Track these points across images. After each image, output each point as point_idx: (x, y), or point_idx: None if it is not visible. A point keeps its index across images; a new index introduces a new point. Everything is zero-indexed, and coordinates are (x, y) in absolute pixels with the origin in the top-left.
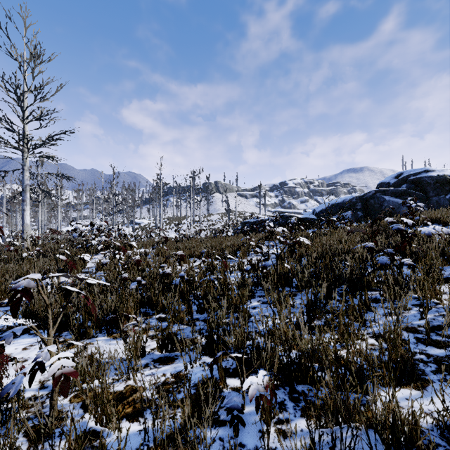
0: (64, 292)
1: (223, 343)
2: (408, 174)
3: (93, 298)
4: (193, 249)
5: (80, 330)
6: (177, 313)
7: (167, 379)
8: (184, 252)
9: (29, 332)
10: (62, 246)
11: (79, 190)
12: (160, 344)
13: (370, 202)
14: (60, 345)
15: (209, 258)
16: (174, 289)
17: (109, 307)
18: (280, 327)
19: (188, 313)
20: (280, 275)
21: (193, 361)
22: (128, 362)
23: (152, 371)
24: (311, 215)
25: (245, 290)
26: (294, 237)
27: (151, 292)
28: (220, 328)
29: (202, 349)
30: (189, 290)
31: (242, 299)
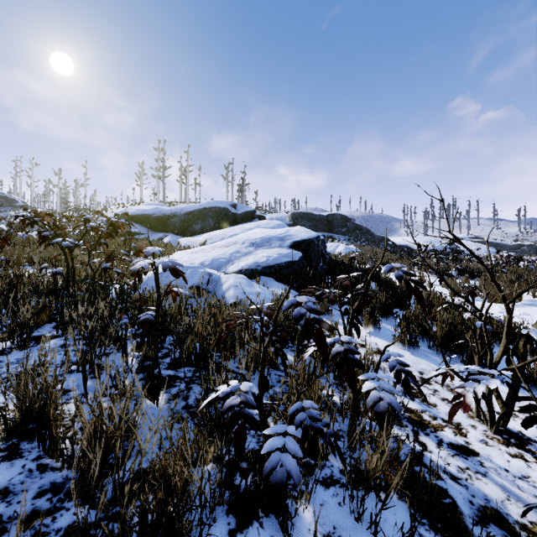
0: None
1: None
2: (253, 210)
3: None
4: None
5: None
6: None
7: None
8: None
9: None
10: None
11: None
12: None
13: None
14: None
15: None
16: None
17: None
18: None
19: None
20: None
21: None
22: None
23: None
24: None
25: None
26: None
27: None
28: None
29: None
30: None
31: None
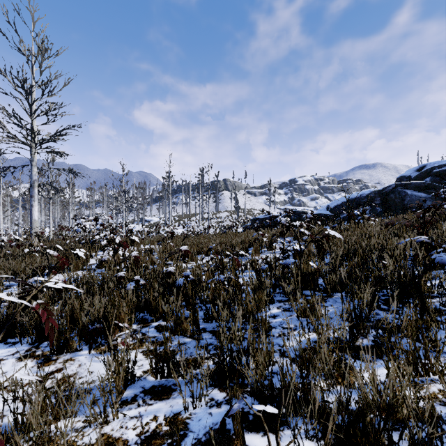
0: (55, 291)
1: (238, 370)
2: (432, 166)
3: (79, 301)
4: (200, 246)
5: (60, 342)
6: (179, 322)
7: (159, 426)
8: (191, 248)
9: (6, 340)
10: (67, 242)
11: (90, 188)
12: (154, 368)
13: (390, 197)
14: (35, 361)
15: (218, 255)
16: (177, 290)
17: (99, 312)
18: (320, 353)
19: (192, 322)
20: (303, 275)
21: (197, 398)
22: (104, 399)
23: (139, 410)
24: (325, 211)
25: (261, 294)
26: (311, 233)
27: (150, 294)
28: (232, 343)
29: (210, 375)
30: (195, 292)
31: (259, 305)
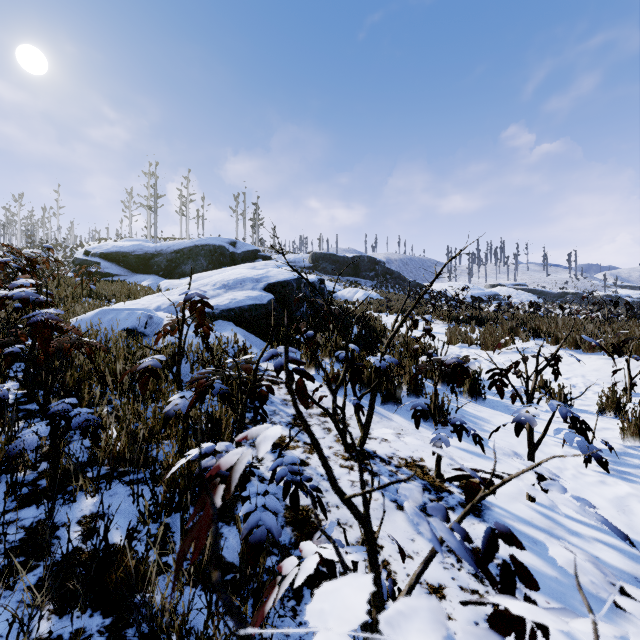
0: None
1: None
2: (256, 249)
3: None
4: None
5: None
6: None
7: None
8: None
9: None
10: None
11: None
12: None
13: None
14: None
15: None
16: None
17: None
18: None
19: None
20: None
21: None
22: None
23: None
24: None
25: None
26: None
27: None
28: None
29: None
30: None
31: None
